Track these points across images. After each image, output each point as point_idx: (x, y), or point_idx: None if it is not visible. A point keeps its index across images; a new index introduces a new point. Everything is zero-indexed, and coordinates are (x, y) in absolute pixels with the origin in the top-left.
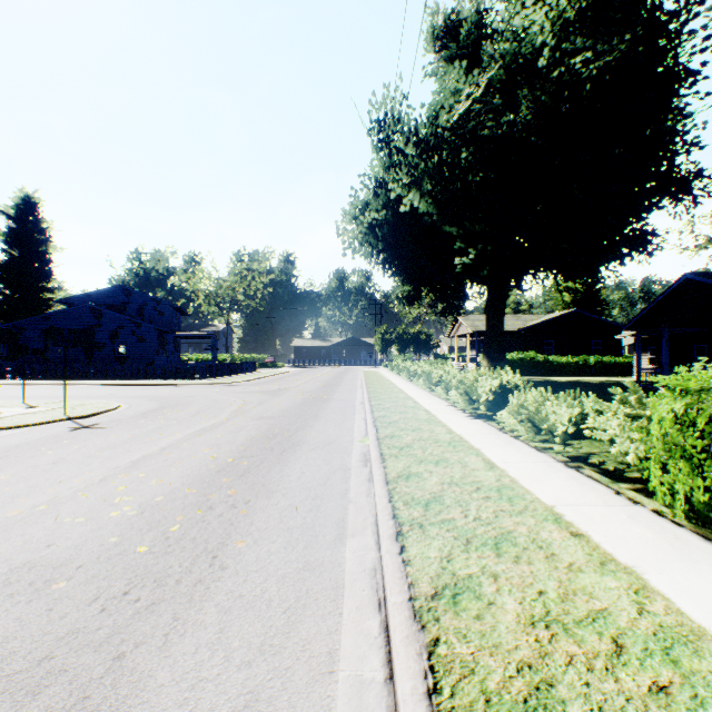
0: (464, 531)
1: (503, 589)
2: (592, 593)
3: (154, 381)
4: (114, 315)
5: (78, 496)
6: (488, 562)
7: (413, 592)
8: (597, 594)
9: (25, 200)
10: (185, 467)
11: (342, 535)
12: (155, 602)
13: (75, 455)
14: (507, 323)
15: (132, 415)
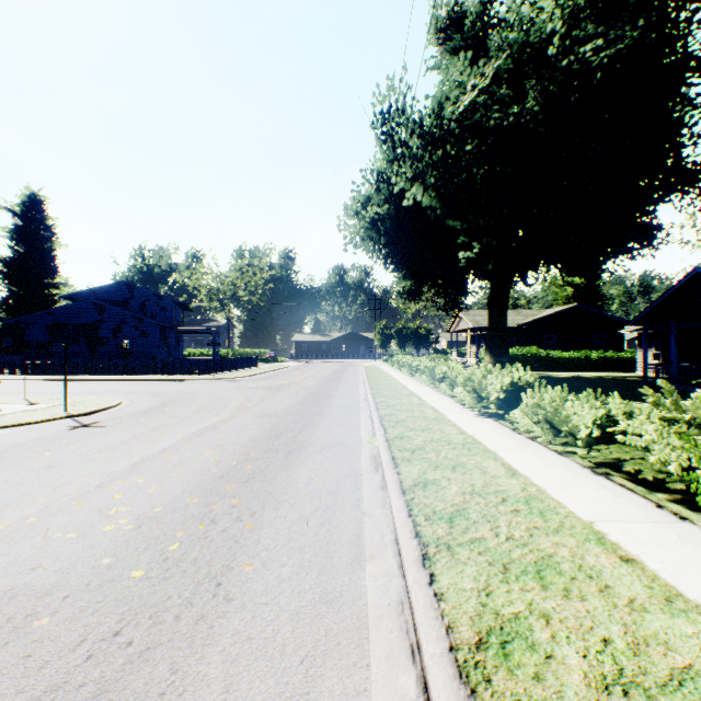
0: (498, 554)
1: (559, 635)
2: (667, 643)
3: (156, 376)
4: (117, 310)
5: (71, 506)
6: (534, 597)
7: (453, 639)
8: (675, 644)
9: (30, 198)
10: (186, 472)
11: (359, 557)
12: (149, 647)
13: (72, 457)
14: (508, 318)
15: (134, 412)
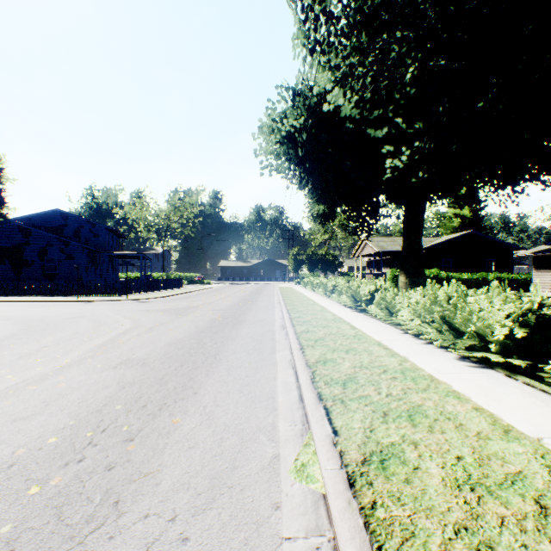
0: None
1: None
2: None
3: (70, 296)
4: (42, 234)
5: None
6: None
7: None
8: None
9: None
10: None
11: None
12: None
13: None
14: None
15: None
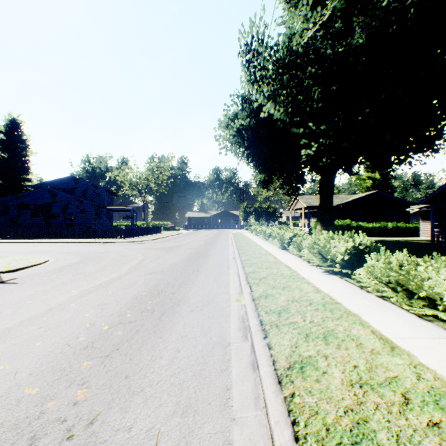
0: None
1: None
2: None
3: (88, 239)
4: (64, 195)
5: None
6: None
7: None
8: None
9: (11, 121)
10: (51, 340)
11: None
12: None
13: None
14: None
15: (52, 269)
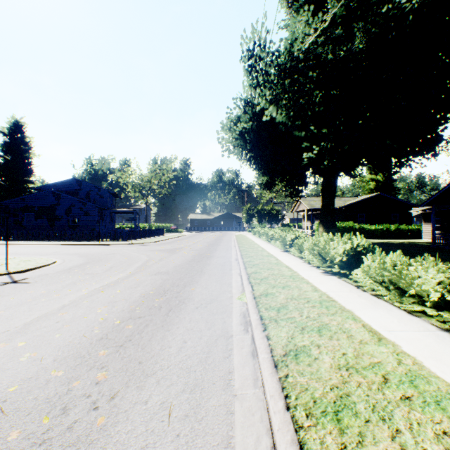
0: None
1: None
2: None
3: (92, 241)
4: (68, 197)
5: None
6: None
7: None
8: None
9: (14, 123)
10: (69, 333)
11: None
12: None
13: None
14: None
15: (60, 270)
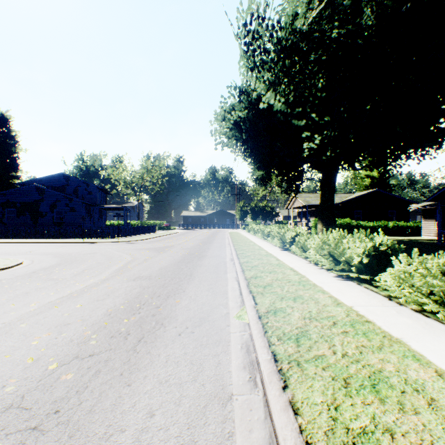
0: None
1: None
2: None
3: (76, 239)
4: (53, 192)
5: None
6: None
7: None
8: None
9: None
10: None
11: None
12: None
13: None
14: None
15: (20, 274)
